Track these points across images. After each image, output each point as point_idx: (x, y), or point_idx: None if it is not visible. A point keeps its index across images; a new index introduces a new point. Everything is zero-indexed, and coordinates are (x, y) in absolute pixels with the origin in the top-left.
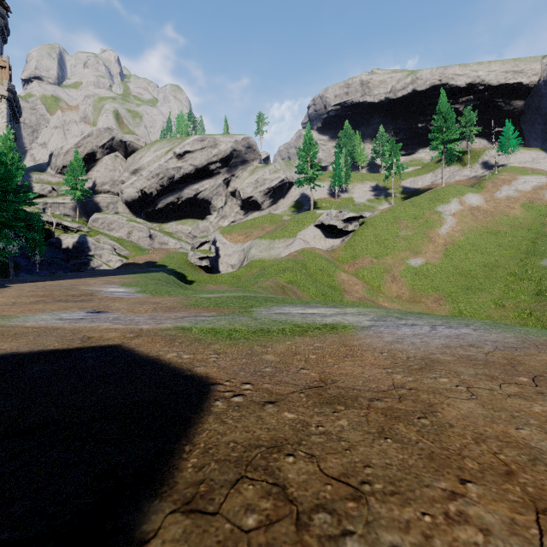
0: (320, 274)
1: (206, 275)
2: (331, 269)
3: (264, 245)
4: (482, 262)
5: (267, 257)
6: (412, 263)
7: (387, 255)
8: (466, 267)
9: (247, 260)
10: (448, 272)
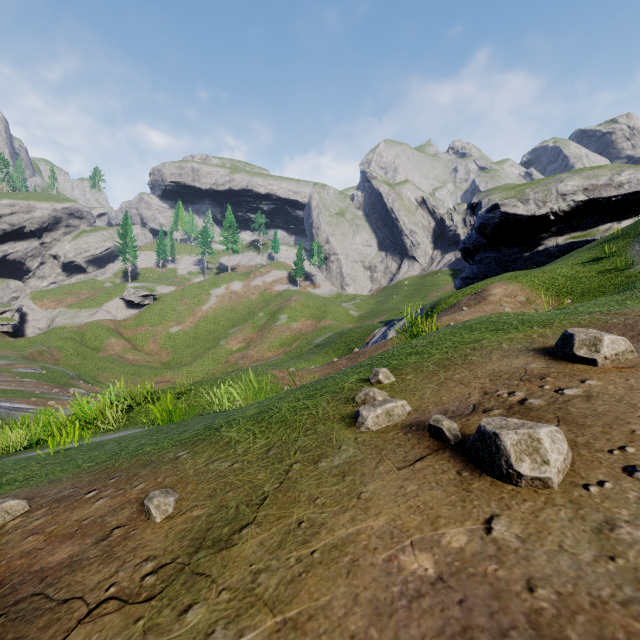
0: (93, 340)
1: (3, 341)
2: (106, 336)
3: (70, 314)
4: (210, 330)
5: (70, 324)
6: (172, 330)
7: (161, 325)
8: (201, 332)
9: (52, 326)
10: (189, 336)
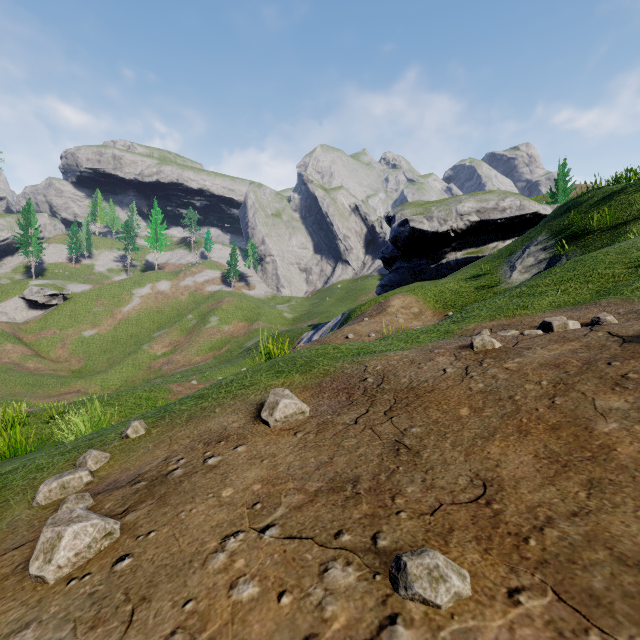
0: None
1: None
2: None
3: None
4: (132, 333)
5: None
6: (86, 334)
7: (72, 328)
8: (121, 336)
9: None
10: (107, 340)
